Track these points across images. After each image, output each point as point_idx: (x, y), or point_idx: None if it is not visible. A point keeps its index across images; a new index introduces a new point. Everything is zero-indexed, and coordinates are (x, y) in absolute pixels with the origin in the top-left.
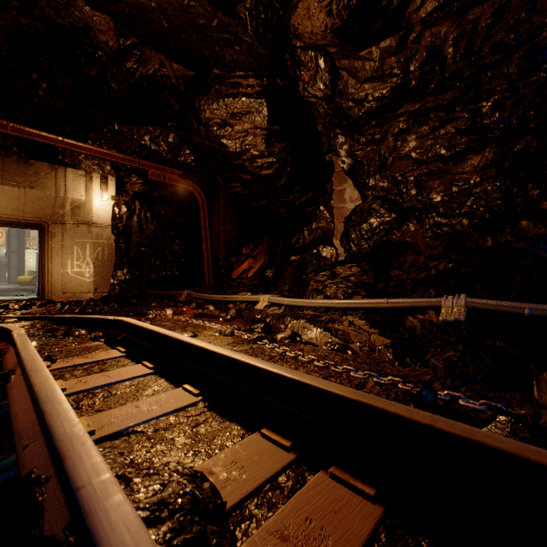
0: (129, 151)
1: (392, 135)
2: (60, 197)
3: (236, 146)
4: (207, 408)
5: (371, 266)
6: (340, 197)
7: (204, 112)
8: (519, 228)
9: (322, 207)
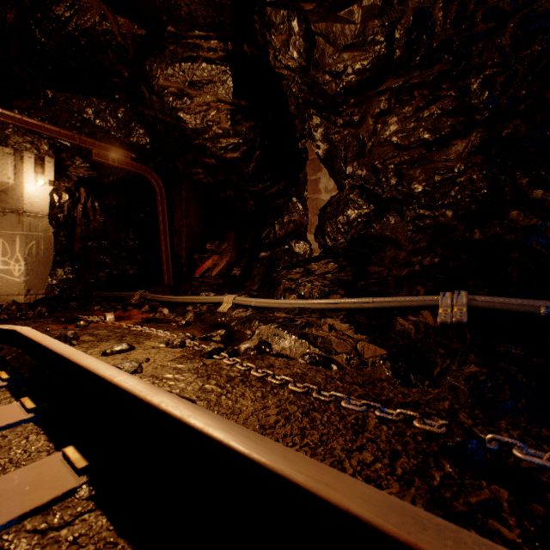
0: (68, 126)
1: (372, 116)
2: None
3: (196, 122)
4: (92, 503)
5: (349, 261)
6: (314, 187)
7: (157, 78)
8: (508, 219)
9: (295, 198)
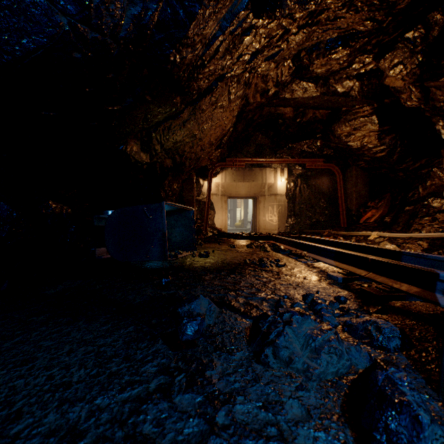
0: (295, 155)
1: None
2: (263, 183)
3: (357, 145)
4: None
5: None
6: None
7: (337, 131)
8: None
9: (434, 169)
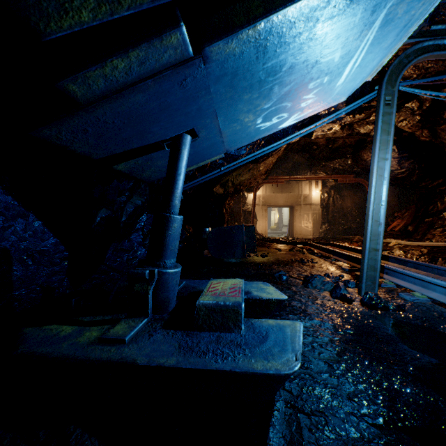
0: (328, 172)
1: None
2: (299, 194)
3: None
4: None
5: None
6: None
7: (363, 156)
8: None
9: None
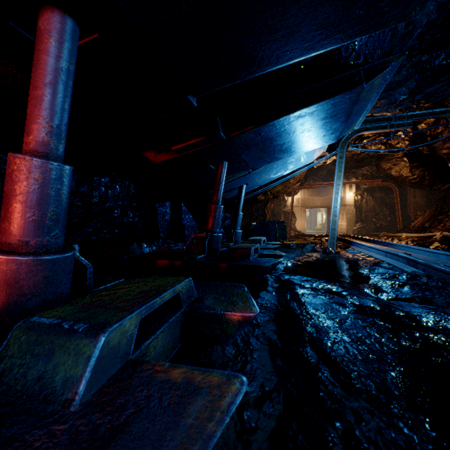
0: (358, 177)
1: None
2: None
3: (396, 175)
4: None
5: None
6: None
7: (382, 166)
8: None
9: None
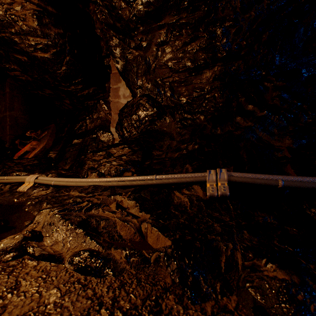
0: None
1: (155, 45)
2: None
3: None
4: None
5: (139, 147)
6: (116, 93)
7: None
8: (235, 122)
9: (102, 101)
